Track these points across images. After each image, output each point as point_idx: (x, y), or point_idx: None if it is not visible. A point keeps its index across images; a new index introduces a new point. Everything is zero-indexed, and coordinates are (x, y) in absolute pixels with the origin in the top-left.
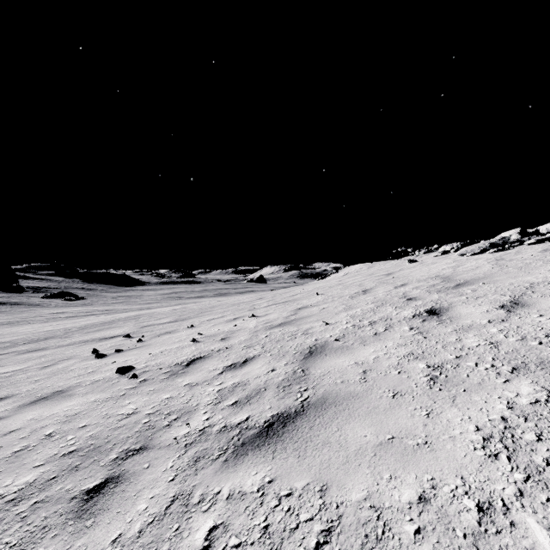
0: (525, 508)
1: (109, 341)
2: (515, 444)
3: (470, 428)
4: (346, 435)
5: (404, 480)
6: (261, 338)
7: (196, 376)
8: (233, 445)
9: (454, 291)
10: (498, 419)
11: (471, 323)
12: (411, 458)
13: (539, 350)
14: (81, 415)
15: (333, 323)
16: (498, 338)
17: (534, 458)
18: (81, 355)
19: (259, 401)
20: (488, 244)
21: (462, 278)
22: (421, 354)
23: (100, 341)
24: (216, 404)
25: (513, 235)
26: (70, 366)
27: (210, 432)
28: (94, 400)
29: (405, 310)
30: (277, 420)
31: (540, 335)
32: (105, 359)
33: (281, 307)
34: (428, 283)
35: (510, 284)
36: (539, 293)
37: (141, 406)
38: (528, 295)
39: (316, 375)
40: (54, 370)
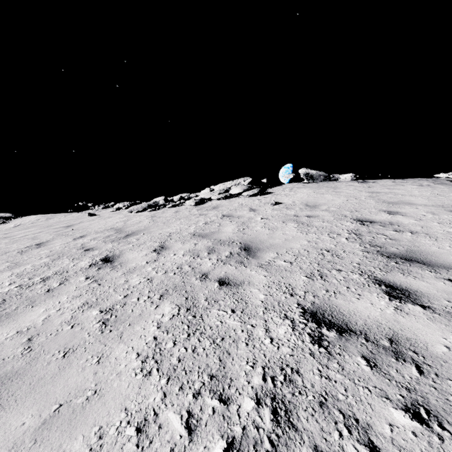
0: (167, 406)
1: None
2: (162, 356)
3: (133, 357)
4: None
5: (70, 451)
6: None
7: None
8: None
9: (124, 241)
10: (152, 340)
11: (135, 266)
12: (79, 419)
13: (174, 278)
14: None
15: None
16: (152, 274)
17: (172, 361)
18: None
19: None
20: (147, 205)
21: (130, 230)
22: (95, 301)
23: None
24: None
25: (161, 201)
26: None
27: None
28: None
29: (82, 261)
30: None
31: (175, 268)
32: None
33: None
34: (105, 234)
35: (159, 234)
36: (174, 239)
37: None
38: (169, 241)
39: None
40: None
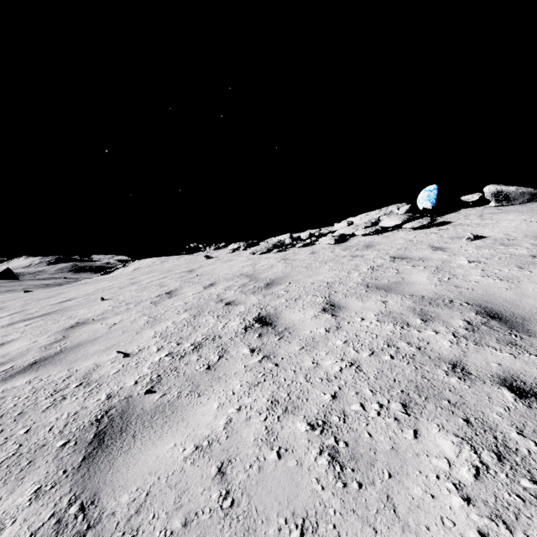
0: None
1: None
2: None
3: None
4: None
5: None
6: None
7: None
8: None
9: (269, 292)
10: None
11: (312, 335)
12: None
13: (399, 367)
14: None
15: (135, 352)
16: (351, 354)
17: None
18: None
19: None
20: (272, 245)
21: (267, 277)
22: (289, 400)
23: None
24: None
25: (287, 239)
26: None
27: None
28: None
29: (231, 321)
30: None
31: (383, 345)
32: None
33: (37, 325)
34: (237, 282)
35: (312, 284)
36: (341, 293)
37: None
38: (335, 295)
39: (120, 519)
40: None
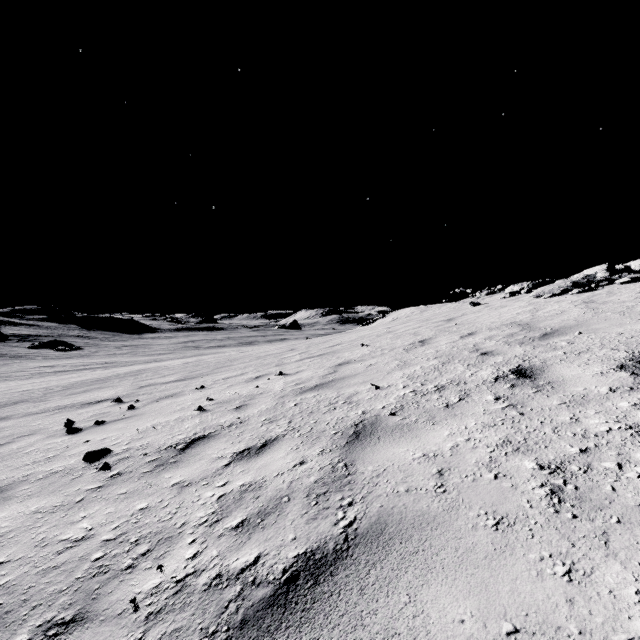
0: None
1: (92, 408)
2: None
3: None
4: (426, 615)
5: None
6: (289, 407)
7: (191, 469)
8: (225, 624)
9: (543, 343)
10: None
11: (584, 392)
12: None
13: None
14: (5, 540)
15: (385, 387)
16: (636, 418)
17: None
18: (49, 428)
19: (277, 523)
20: (570, 283)
21: (548, 326)
22: (523, 443)
23: (80, 407)
24: (211, 524)
25: (599, 273)
26: (28, 446)
27: (193, 588)
28: (36, 509)
29: (482, 370)
30: (303, 568)
31: None
32: (77, 436)
33: (317, 361)
34: (503, 331)
35: (618, 335)
36: None
37: (99, 523)
38: None
39: (366, 476)
40: (4, 453)
